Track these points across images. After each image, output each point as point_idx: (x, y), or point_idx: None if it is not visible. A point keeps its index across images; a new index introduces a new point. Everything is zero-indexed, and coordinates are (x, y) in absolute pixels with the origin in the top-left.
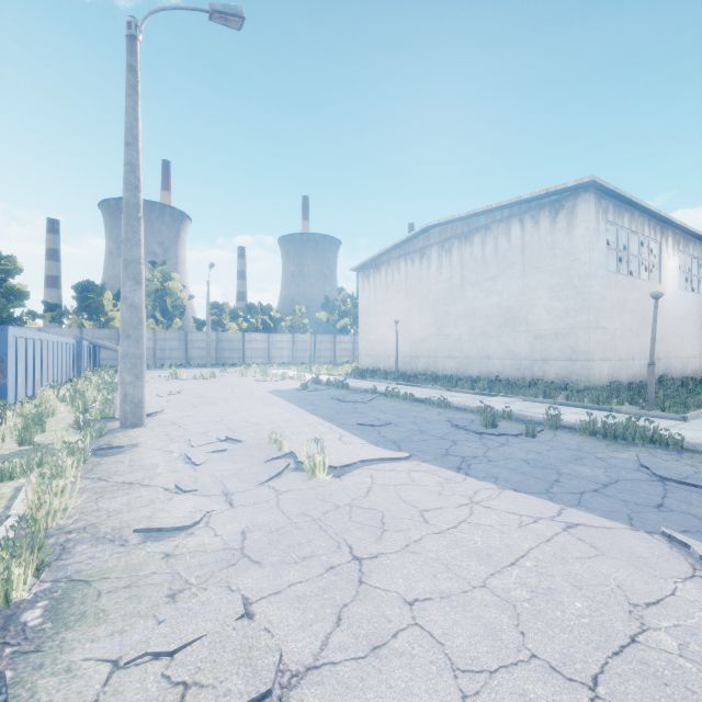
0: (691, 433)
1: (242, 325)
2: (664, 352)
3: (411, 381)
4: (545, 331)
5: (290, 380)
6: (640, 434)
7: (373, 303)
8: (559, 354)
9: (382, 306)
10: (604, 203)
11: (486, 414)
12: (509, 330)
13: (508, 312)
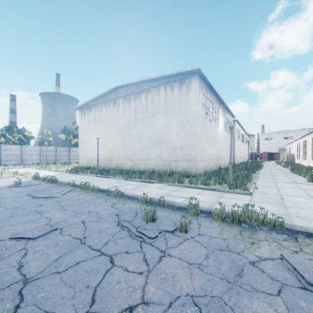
0: (266, 207)
1: (1, 139)
2: (219, 157)
3: (105, 174)
4: (176, 146)
5: (19, 176)
6: (254, 218)
7: (87, 128)
8: (183, 158)
9: (92, 130)
10: (202, 84)
11: (147, 210)
12: (159, 145)
13: (159, 135)
